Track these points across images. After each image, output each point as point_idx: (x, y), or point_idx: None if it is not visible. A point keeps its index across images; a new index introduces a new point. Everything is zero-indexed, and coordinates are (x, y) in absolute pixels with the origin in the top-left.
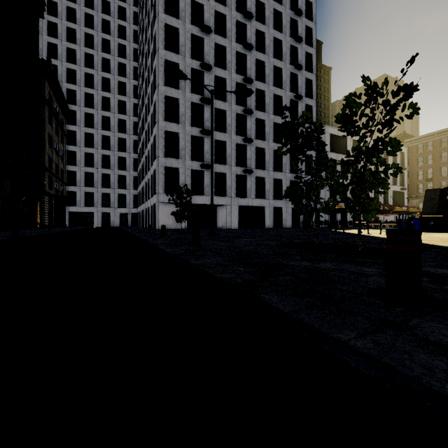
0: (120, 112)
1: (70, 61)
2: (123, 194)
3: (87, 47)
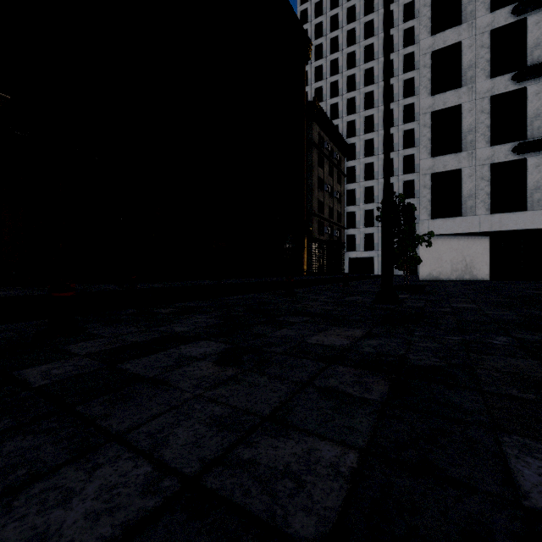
0: (405, 121)
1: (350, 91)
2: None
3: (367, 63)
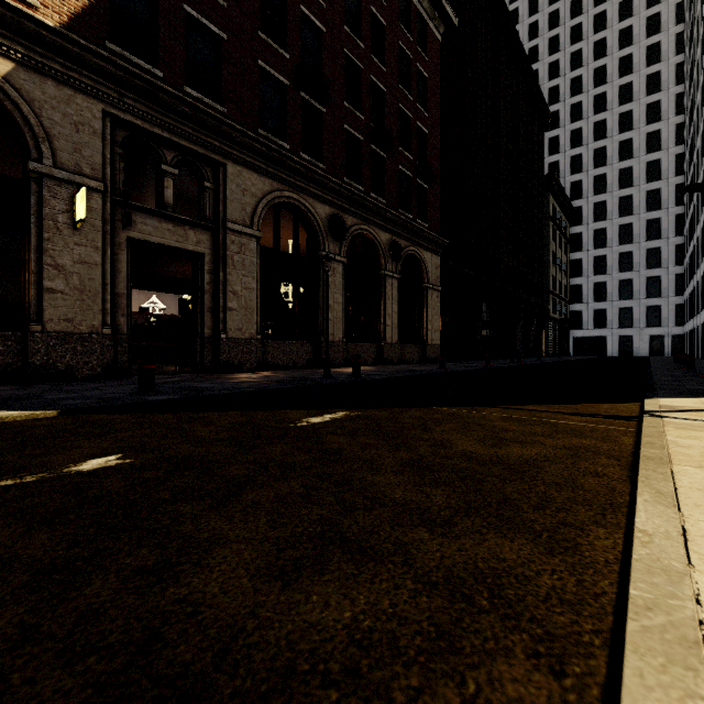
0: (648, 180)
1: (574, 146)
2: (655, 306)
3: (597, 114)
